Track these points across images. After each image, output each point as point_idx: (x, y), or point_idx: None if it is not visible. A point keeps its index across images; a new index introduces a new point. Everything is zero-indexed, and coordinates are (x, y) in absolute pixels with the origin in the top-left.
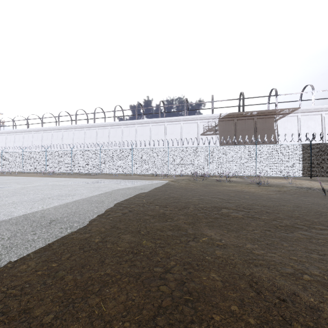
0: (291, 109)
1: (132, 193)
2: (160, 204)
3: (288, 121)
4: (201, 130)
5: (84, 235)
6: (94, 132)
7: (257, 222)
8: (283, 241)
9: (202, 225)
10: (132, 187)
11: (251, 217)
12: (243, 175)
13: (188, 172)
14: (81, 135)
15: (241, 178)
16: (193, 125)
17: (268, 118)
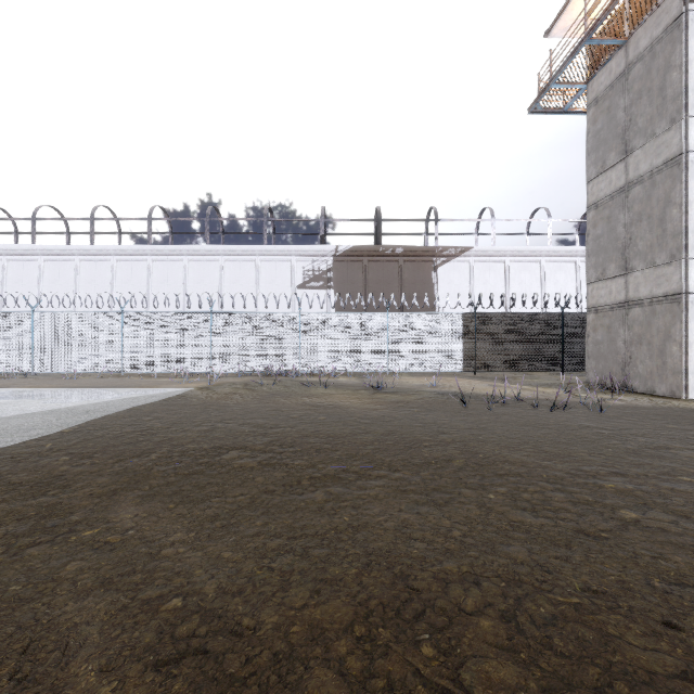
0: (459, 248)
1: (38, 426)
2: (83, 449)
3: (456, 269)
4: (298, 277)
5: None
6: (33, 269)
7: (273, 474)
8: (269, 514)
9: (131, 496)
10: (69, 408)
11: (275, 463)
12: (364, 371)
13: (256, 368)
14: None
15: (361, 376)
16: (283, 267)
17: (423, 262)
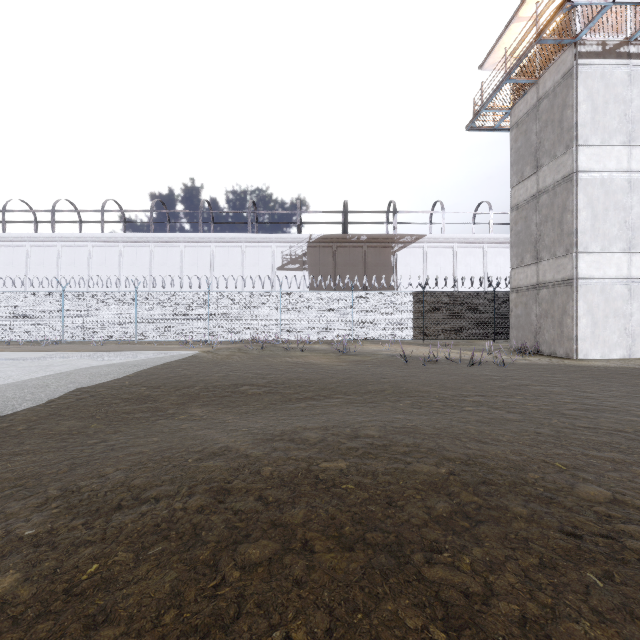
0: (414, 236)
1: (111, 373)
2: (151, 384)
3: (411, 254)
4: (278, 261)
5: (1, 424)
6: (52, 253)
7: (273, 397)
8: (276, 410)
9: (194, 405)
10: (120, 363)
11: (274, 392)
12: (333, 339)
13: (245, 337)
14: (19, 256)
15: (330, 344)
16: (265, 252)
17: (384, 248)
